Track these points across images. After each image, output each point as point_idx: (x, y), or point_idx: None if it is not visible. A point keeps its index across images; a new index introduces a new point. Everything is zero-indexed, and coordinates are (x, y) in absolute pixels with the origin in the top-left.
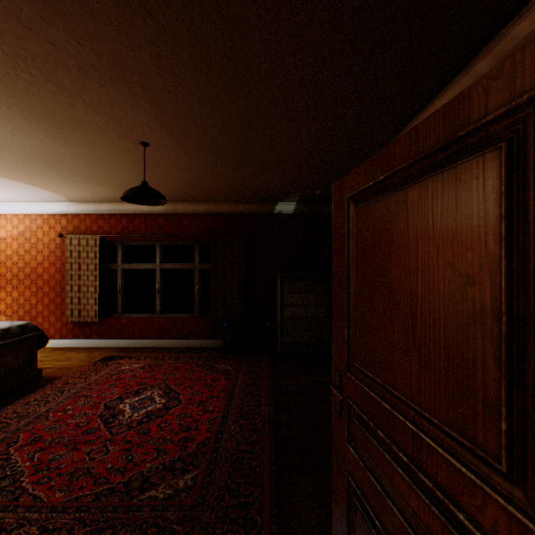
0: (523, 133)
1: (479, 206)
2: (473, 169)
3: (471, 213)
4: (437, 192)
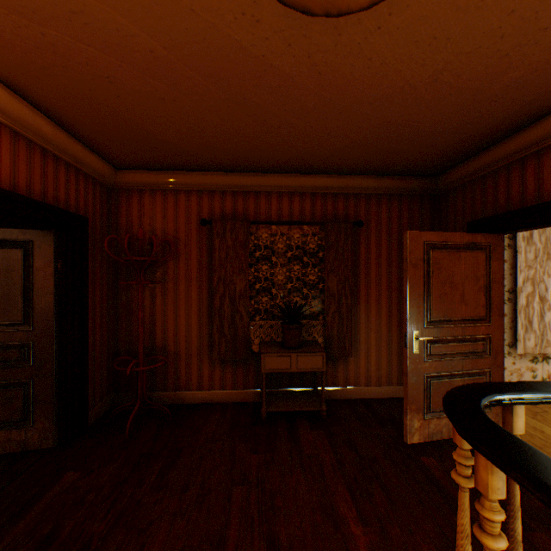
0: (29, 247)
1: (18, 261)
2: (16, 251)
3: (15, 262)
4: (2, 254)
